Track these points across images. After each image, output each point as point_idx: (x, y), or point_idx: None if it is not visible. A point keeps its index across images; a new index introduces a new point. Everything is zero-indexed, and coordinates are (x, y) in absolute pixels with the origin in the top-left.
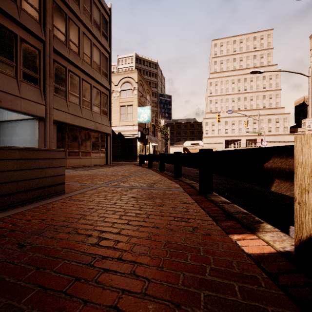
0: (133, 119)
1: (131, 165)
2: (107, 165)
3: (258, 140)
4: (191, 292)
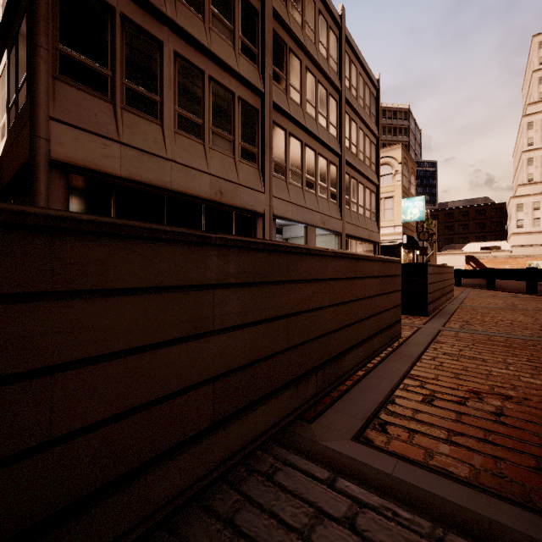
0: (395, 217)
1: None
2: None
3: None
4: None
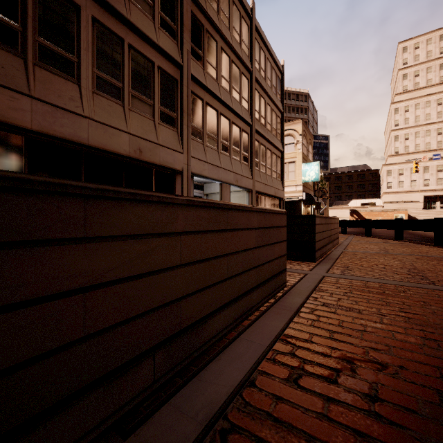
0: (296, 178)
1: None
2: None
3: None
4: None
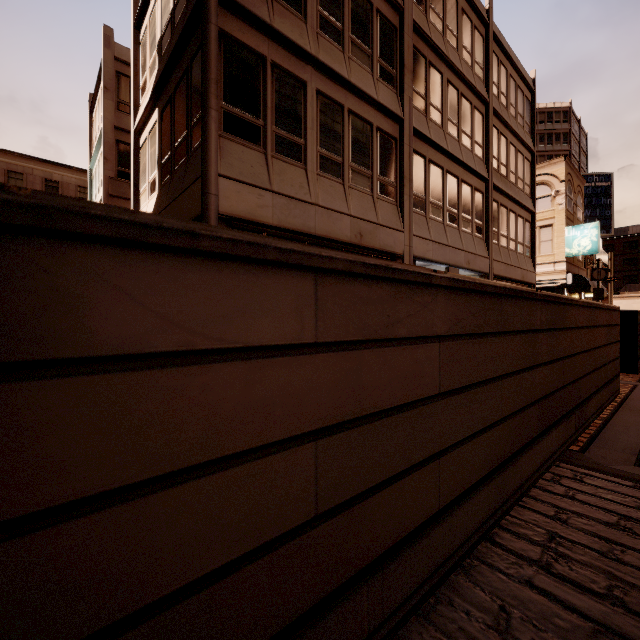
0: (555, 250)
1: None
2: None
3: None
4: None
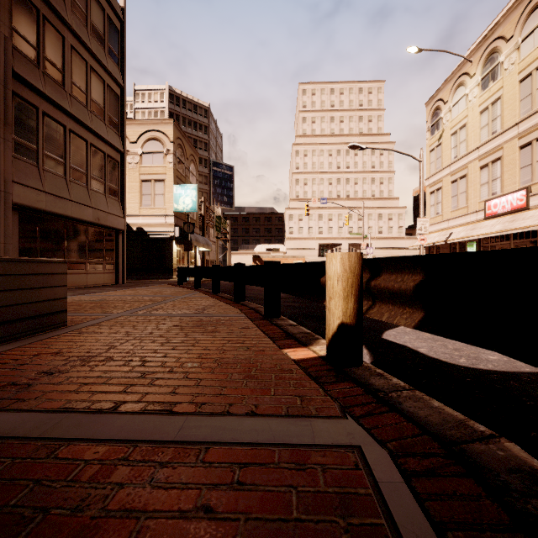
0: (166, 204)
1: (163, 284)
2: (118, 286)
3: (362, 245)
4: (237, 381)
